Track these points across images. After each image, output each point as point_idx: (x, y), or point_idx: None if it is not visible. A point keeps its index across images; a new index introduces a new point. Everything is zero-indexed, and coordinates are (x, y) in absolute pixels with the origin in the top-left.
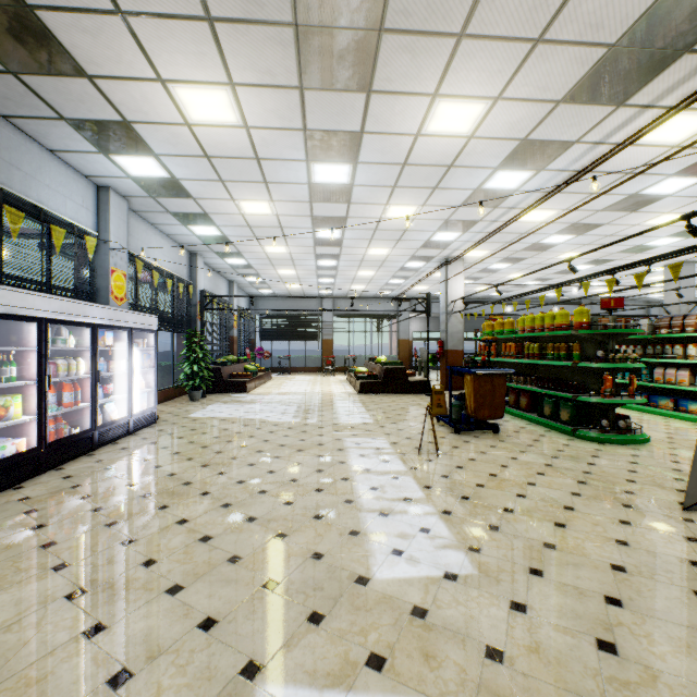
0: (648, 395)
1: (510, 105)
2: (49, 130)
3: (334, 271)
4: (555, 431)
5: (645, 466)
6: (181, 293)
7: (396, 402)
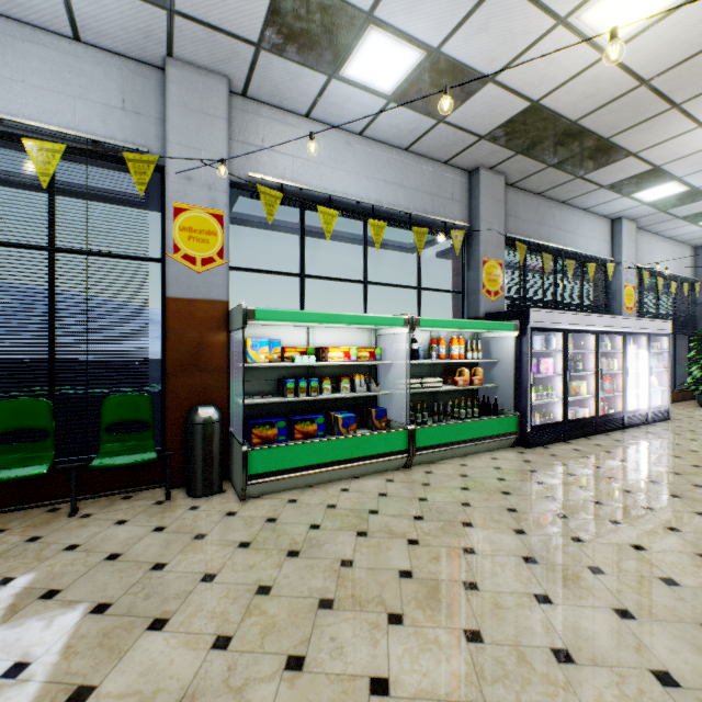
0: None
1: None
2: (588, 198)
3: None
4: None
5: None
6: (684, 293)
7: None
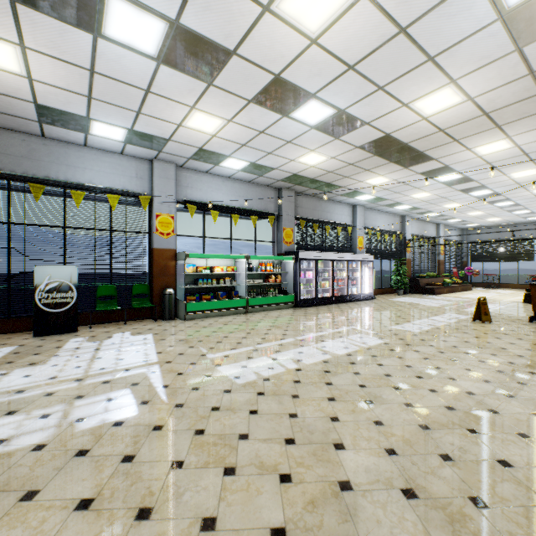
0: None
1: (521, 134)
2: (336, 198)
3: (520, 206)
4: None
5: None
6: (393, 240)
7: None
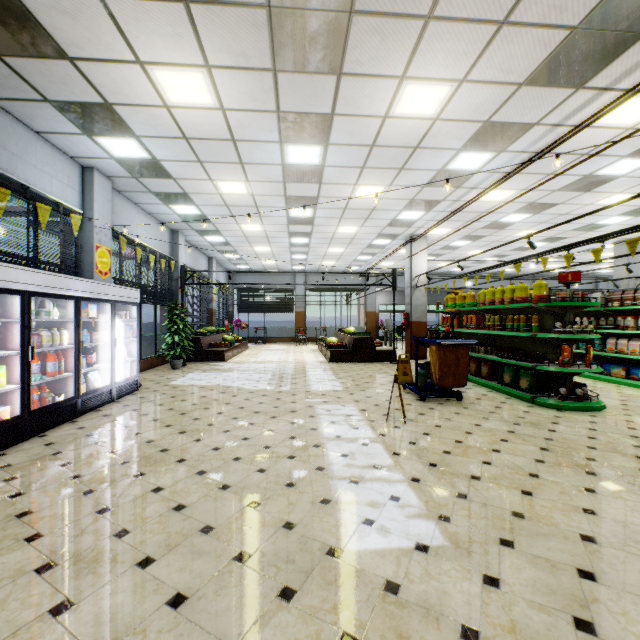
0: (601, 364)
1: (474, 87)
2: (34, 112)
3: (307, 248)
4: (515, 398)
5: (603, 433)
6: (163, 268)
7: (365, 370)
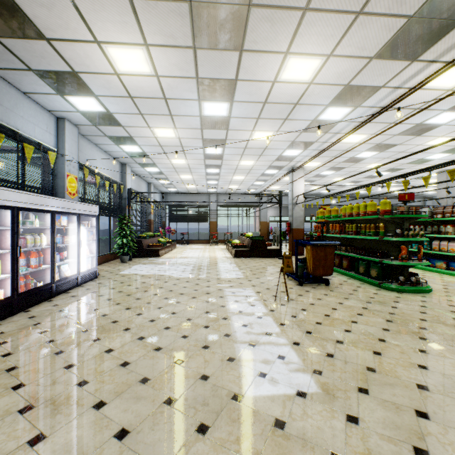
0: (428, 259)
1: (338, 60)
2: (22, 78)
3: (218, 176)
4: (367, 284)
5: (431, 309)
6: (115, 190)
7: (259, 263)
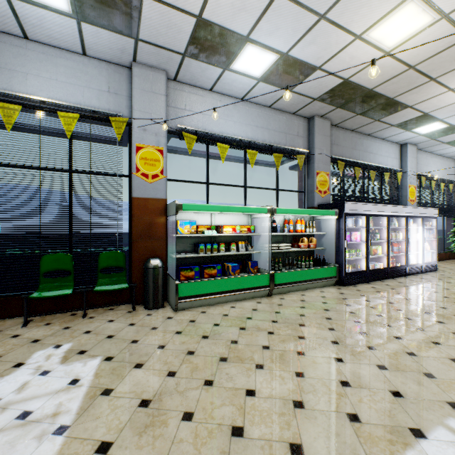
0: None
1: None
2: (384, 132)
3: None
4: None
5: None
6: (450, 190)
7: None
